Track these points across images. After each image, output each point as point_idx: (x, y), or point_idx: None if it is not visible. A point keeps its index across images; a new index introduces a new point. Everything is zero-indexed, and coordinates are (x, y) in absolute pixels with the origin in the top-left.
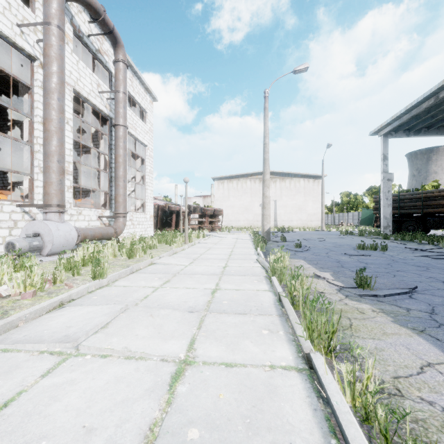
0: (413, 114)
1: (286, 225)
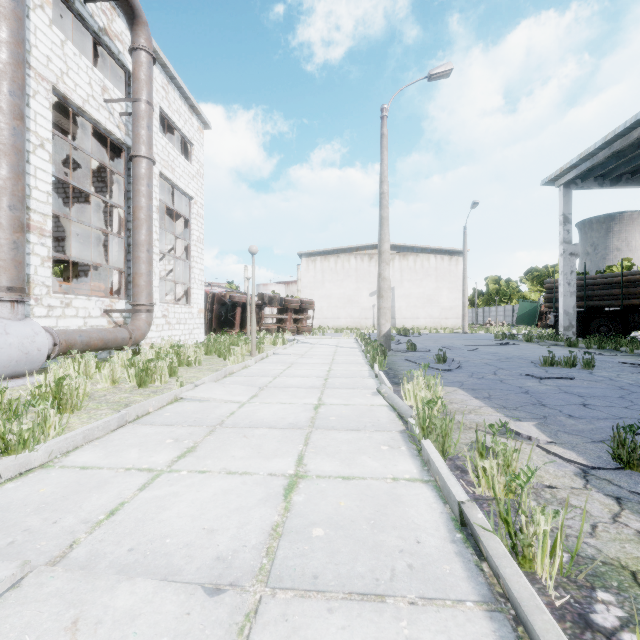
0: (616, 149)
1: (410, 324)
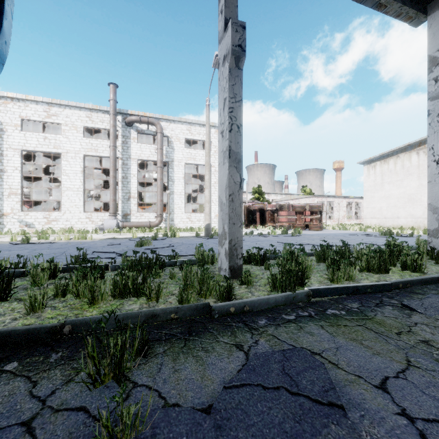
0: None
1: None
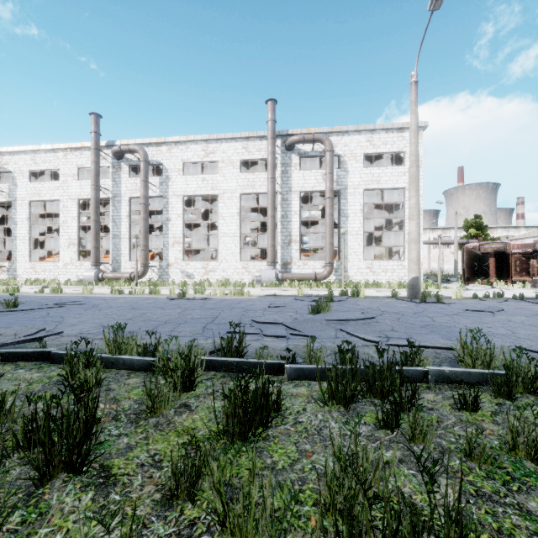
0: None
1: None
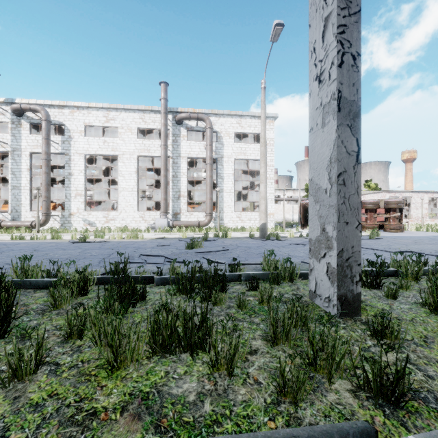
0: None
1: None
